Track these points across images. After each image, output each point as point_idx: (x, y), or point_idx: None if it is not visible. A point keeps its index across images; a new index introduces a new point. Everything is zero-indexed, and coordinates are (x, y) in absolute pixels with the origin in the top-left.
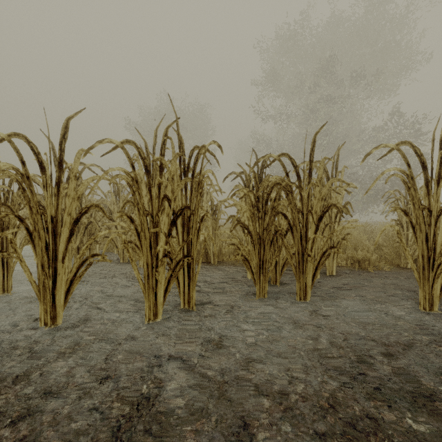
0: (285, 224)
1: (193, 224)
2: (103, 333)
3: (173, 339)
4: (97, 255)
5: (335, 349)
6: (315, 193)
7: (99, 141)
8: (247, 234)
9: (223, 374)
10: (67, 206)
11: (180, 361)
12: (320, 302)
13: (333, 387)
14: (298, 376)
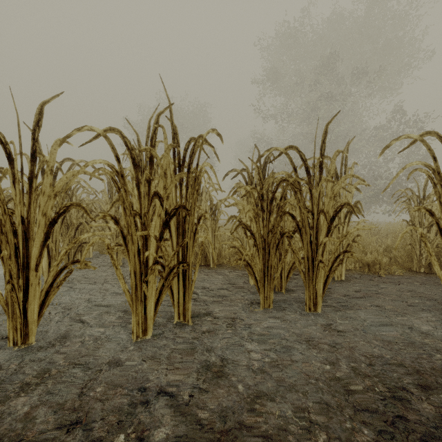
0: (291, 225)
1: (188, 226)
2: (81, 354)
3: (164, 363)
4: (78, 261)
5: (360, 378)
6: (327, 190)
7: (77, 128)
8: (250, 237)
9: (223, 417)
10: (41, 205)
11: (170, 396)
12: (333, 314)
13: (366, 438)
14: (318, 419)
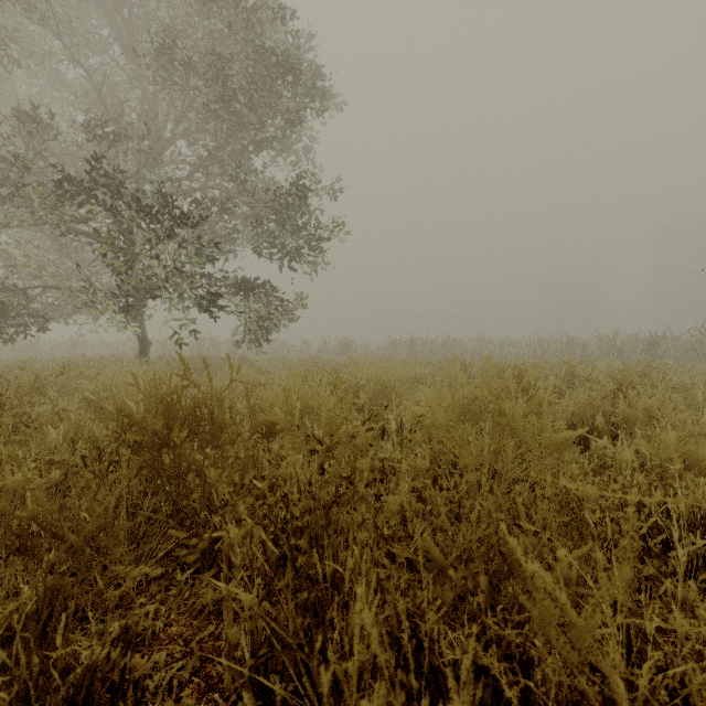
0: None
1: None
2: None
3: None
4: None
5: None
6: None
7: None
8: None
9: None
10: None
11: None
12: None
13: None
14: None
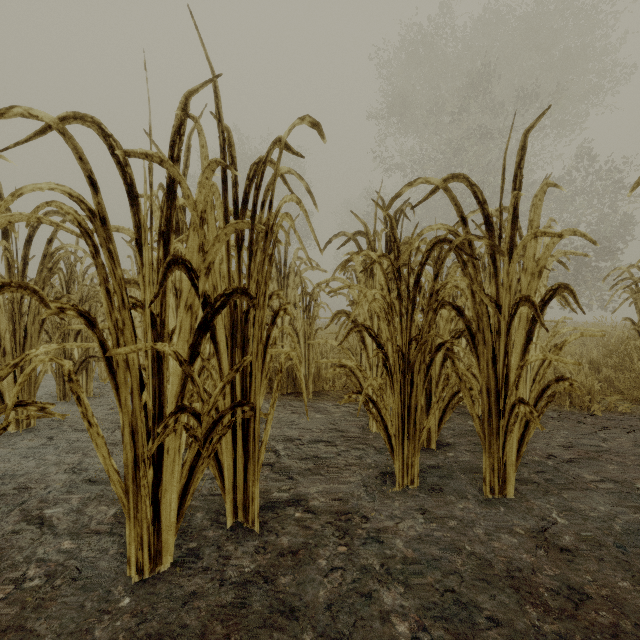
0: (448, 327)
1: (253, 330)
2: None
3: None
4: (22, 403)
5: None
6: (526, 260)
7: None
8: (377, 351)
9: None
10: None
11: None
12: (538, 501)
13: None
14: None
